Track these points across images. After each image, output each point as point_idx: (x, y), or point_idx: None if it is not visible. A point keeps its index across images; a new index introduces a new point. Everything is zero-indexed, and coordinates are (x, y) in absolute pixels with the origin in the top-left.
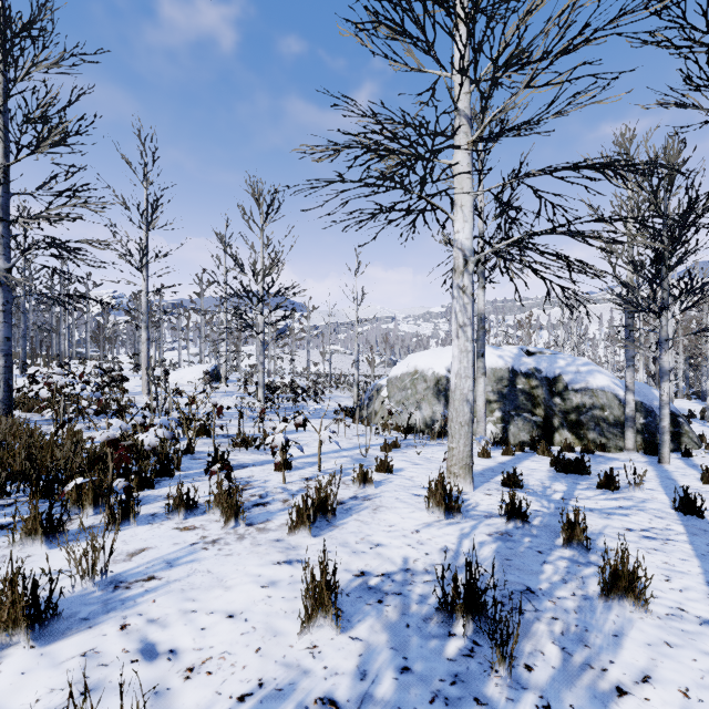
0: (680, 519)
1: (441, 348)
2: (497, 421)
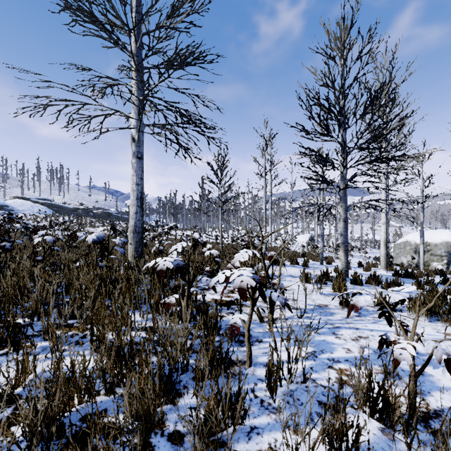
0: (437, 276)
1: (425, 231)
2: (444, 264)
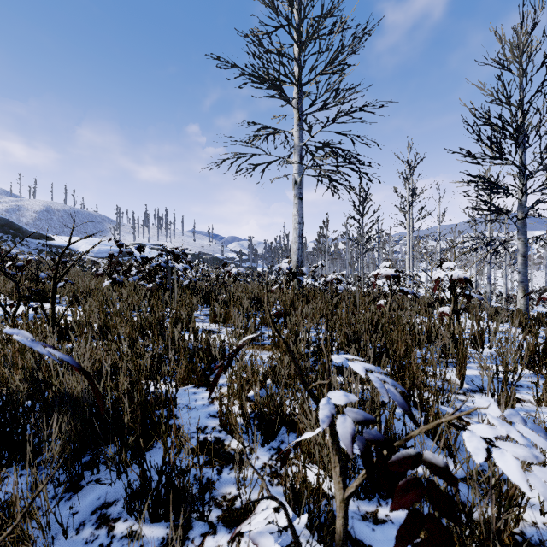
0: None
1: None
2: None
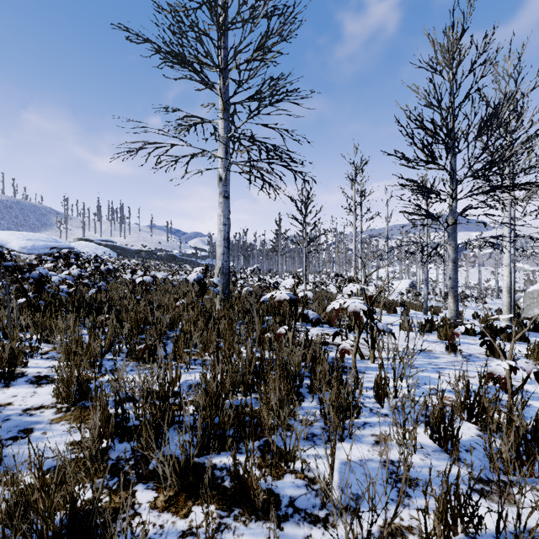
0: None
1: None
2: None
